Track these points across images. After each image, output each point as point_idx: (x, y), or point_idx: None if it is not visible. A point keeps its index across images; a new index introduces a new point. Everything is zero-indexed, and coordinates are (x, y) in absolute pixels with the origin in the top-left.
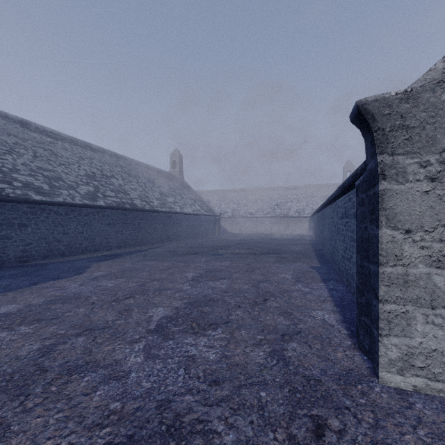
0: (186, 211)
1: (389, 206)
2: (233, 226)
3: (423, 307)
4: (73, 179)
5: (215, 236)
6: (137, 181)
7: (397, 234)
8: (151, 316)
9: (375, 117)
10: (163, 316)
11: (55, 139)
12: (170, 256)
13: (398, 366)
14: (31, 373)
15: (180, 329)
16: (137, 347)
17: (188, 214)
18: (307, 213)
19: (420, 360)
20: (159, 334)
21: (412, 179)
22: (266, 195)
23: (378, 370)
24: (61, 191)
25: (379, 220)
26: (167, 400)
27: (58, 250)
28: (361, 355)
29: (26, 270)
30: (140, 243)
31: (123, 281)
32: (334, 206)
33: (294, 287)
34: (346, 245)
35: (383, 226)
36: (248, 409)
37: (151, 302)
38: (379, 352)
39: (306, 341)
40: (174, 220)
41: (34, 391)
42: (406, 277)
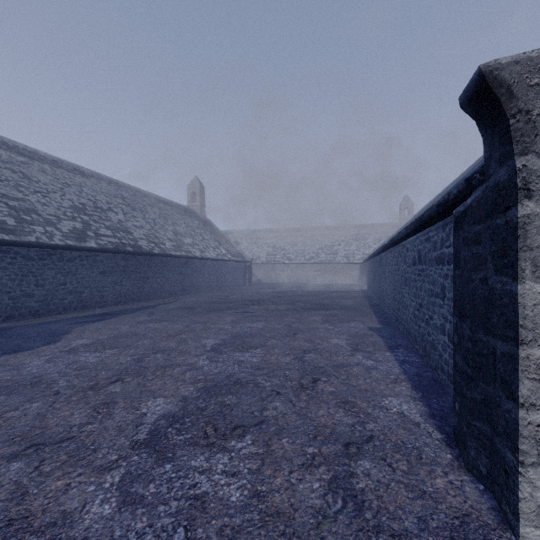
0: (208, 255)
1: (539, 243)
2: (268, 274)
3: None
4: (53, 211)
5: (245, 287)
6: (143, 216)
7: None
8: (144, 414)
9: (513, 91)
10: (162, 413)
11: (31, 158)
12: (184, 314)
13: None
14: None
15: (186, 439)
16: (109, 480)
17: (211, 259)
18: (358, 259)
19: None
20: (151, 449)
21: None
22: (308, 236)
23: (518, 524)
24: (34, 227)
25: (520, 268)
26: None
27: (29, 308)
28: (473, 482)
29: None
30: (146, 297)
31: (112, 354)
32: (399, 249)
33: (352, 359)
34: (421, 300)
35: (527, 277)
36: None
37: (147, 389)
38: (521, 493)
39: (384, 455)
40: (193, 266)
41: None
42: None
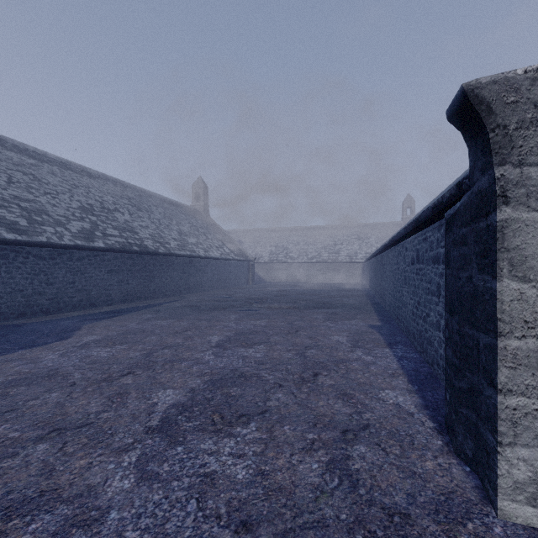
0: (212, 254)
1: (515, 244)
2: (271, 273)
3: None
4: (62, 212)
5: (248, 286)
6: (149, 216)
7: (527, 289)
8: (155, 403)
9: (492, 107)
10: (172, 403)
11: (40, 161)
12: (189, 312)
13: (528, 493)
14: None
15: (195, 426)
16: (127, 459)
17: (215, 259)
18: (360, 258)
19: None
20: (163, 434)
21: None
22: (311, 235)
23: (497, 498)
24: (44, 228)
25: (499, 267)
26: None
27: (40, 306)
28: (460, 465)
29: None
30: (152, 296)
31: (122, 350)
32: (399, 249)
33: (352, 355)
34: (419, 298)
35: (504, 276)
36: None
37: (157, 381)
38: (499, 470)
39: (379, 441)
40: (197, 266)
41: None
42: None
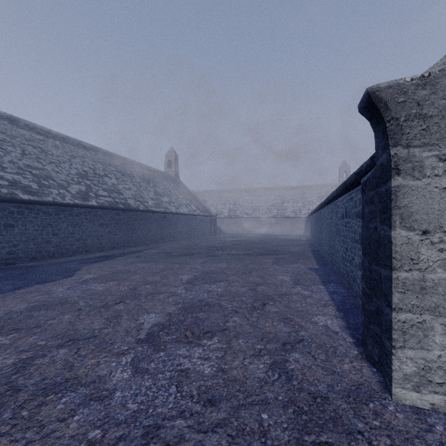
0: (182, 211)
1: (404, 204)
2: (230, 226)
3: (441, 316)
4: (64, 177)
5: (211, 237)
6: (131, 180)
7: (413, 235)
8: (142, 323)
9: (388, 105)
10: (154, 323)
11: (46, 136)
12: (164, 257)
13: (413, 382)
14: (1, 394)
15: (173, 339)
16: (124, 360)
17: (184, 214)
18: (304, 214)
19: (438, 375)
20: (150, 344)
21: (430, 173)
22: (263, 195)
23: (391, 386)
24: (51, 190)
25: (393, 220)
26: (156, 426)
27: (47, 252)
28: (369, 367)
29: (11, 273)
30: (134, 244)
31: (114, 285)
32: (333, 206)
33: (293, 290)
34: (347, 246)
35: (397, 226)
36: (248, 435)
37: (142, 308)
38: (393, 366)
39: (310, 350)
40: (170, 220)
41: (1, 417)
42: (423, 283)
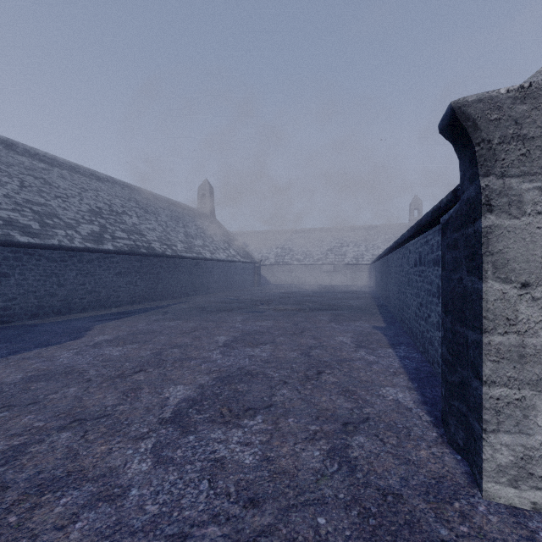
0: (218, 256)
1: (498, 249)
2: (277, 275)
3: None
4: (72, 215)
5: (254, 288)
6: (156, 219)
7: (509, 289)
8: (167, 397)
9: (477, 124)
10: (182, 397)
11: (51, 165)
12: (196, 313)
13: (510, 475)
14: None
15: (205, 418)
16: (143, 446)
17: (221, 261)
18: (367, 260)
19: (541, 467)
20: (176, 425)
21: (531, 210)
22: (317, 237)
23: (482, 480)
24: (56, 231)
25: (484, 269)
26: (181, 536)
27: (52, 307)
28: (452, 454)
29: (5, 333)
30: (159, 297)
31: (133, 349)
32: (403, 251)
33: (355, 355)
34: (421, 300)
35: (489, 277)
36: None
37: (168, 378)
38: (484, 455)
39: (377, 432)
40: (203, 268)
41: None
42: (522, 350)
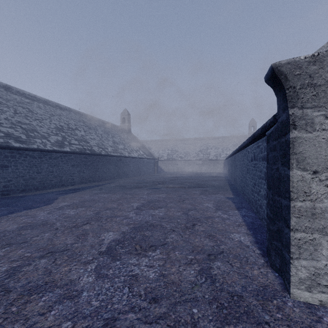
0: (133, 155)
1: (299, 151)
2: (168, 166)
3: (327, 235)
4: (45, 130)
5: (154, 174)
6: (95, 132)
7: (306, 174)
8: (103, 239)
9: (287, 77)
10: (112, 239)
11: (32, 100)
12: (120, 189)
13: (306, 284)
14: None
15: (126, 251)
16: (90, 267)
17: (134, 158)
18: (222, 157)
19: (325, 279)
20: (109, 255)
21: (319, 128)
22: (192, 143)
23: (290, 287)
24: (35, 140)
25: (291, 163)
26: (113, 319)
27: (33, 185)
28: (273, 272)
29: (6, 201)
30: (97, 180)
31: (82, 210)
32: (244, 152)
33: (215, 214)
34: (255, 181)
35: (294, 167)
36: (183, 326)
37: (103, 228)
38: (291, 272)
39: (228, 260)
40: (124, 162)
41: None
42: (313, 210)
